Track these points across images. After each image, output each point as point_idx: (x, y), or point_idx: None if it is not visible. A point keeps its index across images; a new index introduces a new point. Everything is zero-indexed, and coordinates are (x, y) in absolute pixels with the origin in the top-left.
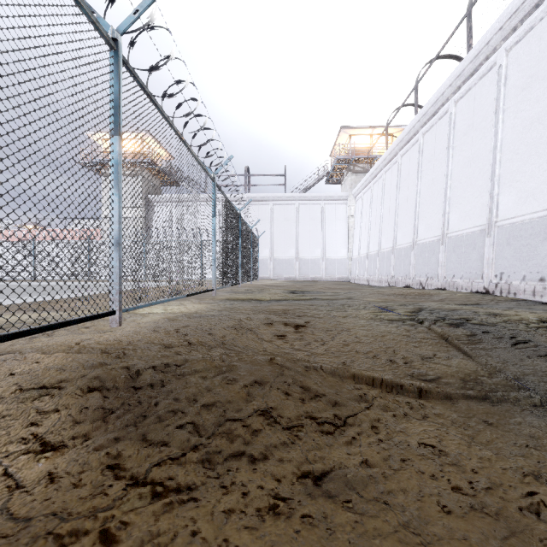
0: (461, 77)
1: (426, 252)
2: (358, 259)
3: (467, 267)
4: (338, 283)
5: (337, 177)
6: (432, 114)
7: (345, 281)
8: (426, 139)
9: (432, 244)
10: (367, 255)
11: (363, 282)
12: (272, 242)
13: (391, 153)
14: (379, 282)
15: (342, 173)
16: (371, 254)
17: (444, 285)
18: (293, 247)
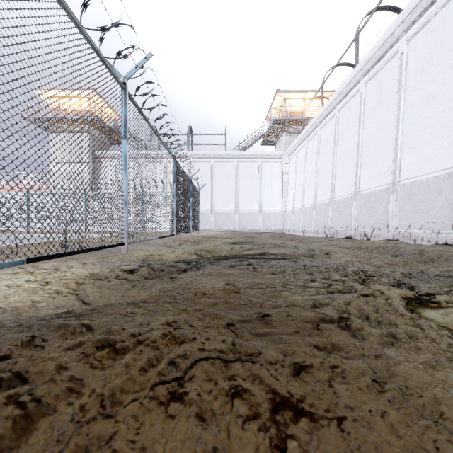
0: (417, 9)
1: (372, 202)
2: (293, 212)
3: (428, 216)
4: (275, 234)
5: (272, 138)
6: (378, 60)
7: (280, 232)
8: (369, 87)
9: (379, 193)
10: (302, 208)
11: (298, 233)
12: (213, 196)
13: (328, 108)
14: (315, 233)
15: (277, 134)
16: (306, 207)
17: (397, 236)
18: (232, 201)
